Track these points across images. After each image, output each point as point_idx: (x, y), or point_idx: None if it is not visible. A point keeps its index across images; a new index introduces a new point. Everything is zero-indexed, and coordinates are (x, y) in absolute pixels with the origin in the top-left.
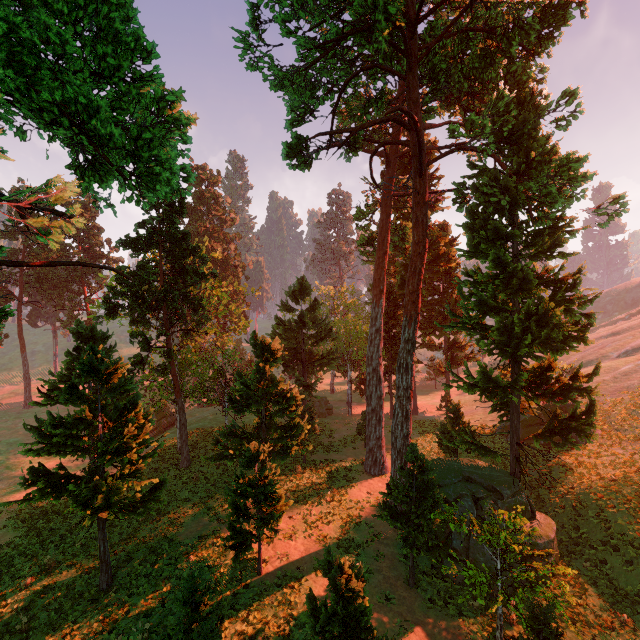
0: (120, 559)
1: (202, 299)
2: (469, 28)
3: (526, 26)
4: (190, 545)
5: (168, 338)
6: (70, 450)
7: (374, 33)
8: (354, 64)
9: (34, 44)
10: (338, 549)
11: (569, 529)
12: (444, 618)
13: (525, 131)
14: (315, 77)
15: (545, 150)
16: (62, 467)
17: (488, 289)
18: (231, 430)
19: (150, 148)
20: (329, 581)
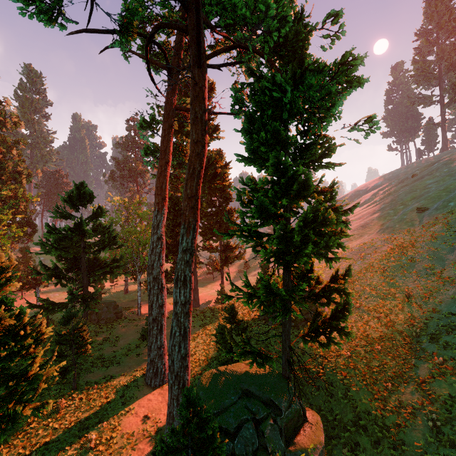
0: None
1: None
2: None
3: None
4: None
5: None
6: None
7: None
8: None
9: None
10: None
11: (325, 411)
12: None
13: (300, 38)
14: None
15: (316, 62)
16: None
17: (268, 195)
18: None
19: None
20: None
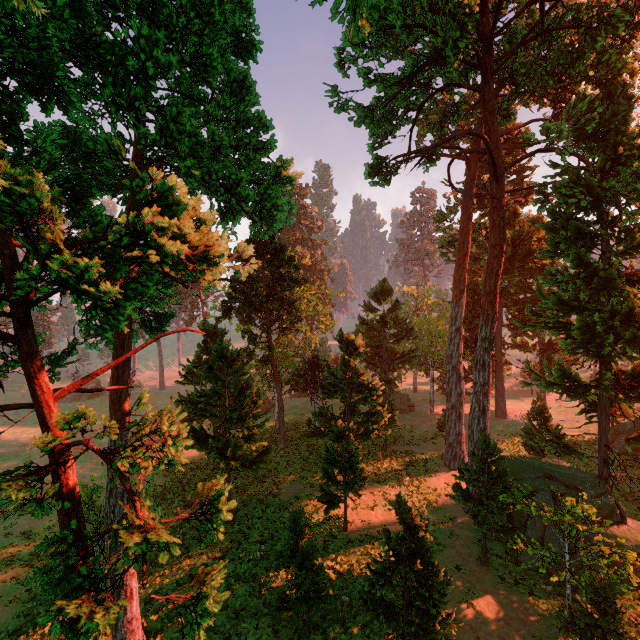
0: (238, 504)
1: (295, 301)
2: (551, 29)
3: (613, 20)
4: (289, 502)
5: (269, 335)
6: (208, 414)
7: (446, 64)
8: (430, 87)
9: (205, 143)
10: None
11: None
12: (513, 593)
13: (611, 127)
14: (393, 109)
15: (636, 144)
16: (202, 427)
17: (568, 288)
18: (321, 412)
19: (270, 198)
20: (399, 517)
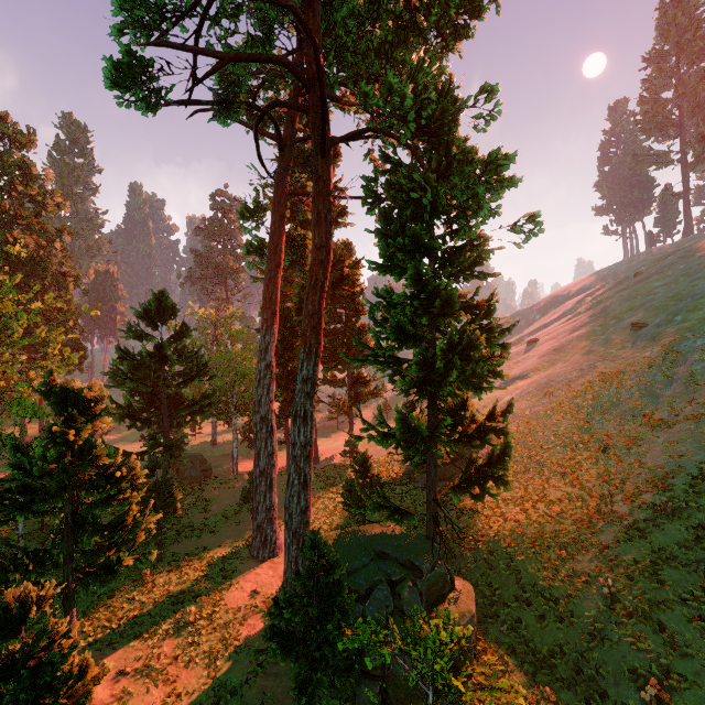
0: None
1: None
2: None
3: None
4: None
5: None
6: None
7: None
8: None
9: None
10: None
11: (483, 586)
12: None
13: (445, 121)
14: None
15: (466, 149)
16: None
17: (406, 312)
18: None
19: None
20: None
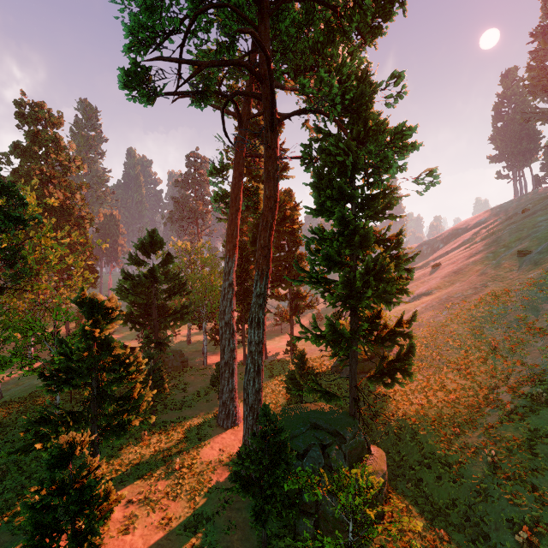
0: None
1: (21, 249)
2: None
3: (364, 6)
4: None
5: None
6: None
7: None
8: None
9: None
10: (185, 531)
11: (393, 453)
12: None
13: (363, 101)
14: None
15: (379, 122)
16: None
17: (334, 245)
18: (43, 415)
19: None
20: None
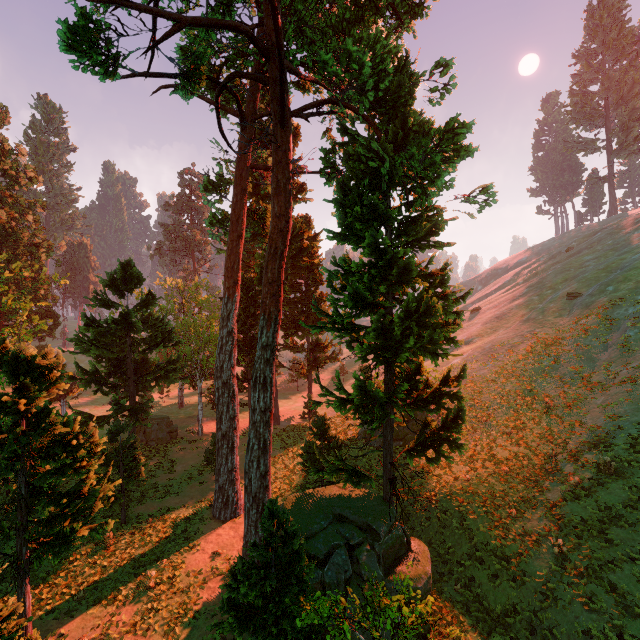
0: None
1: None
2: None
3: None
4: None
5: None
6: None
7: None
8: None
9: None
10: None
11: (436, 544)
12: None
13: (402, 94)
14: None
15: (422, 121)
16: None
17: (364, 280)
18: None
19: None
20: None
